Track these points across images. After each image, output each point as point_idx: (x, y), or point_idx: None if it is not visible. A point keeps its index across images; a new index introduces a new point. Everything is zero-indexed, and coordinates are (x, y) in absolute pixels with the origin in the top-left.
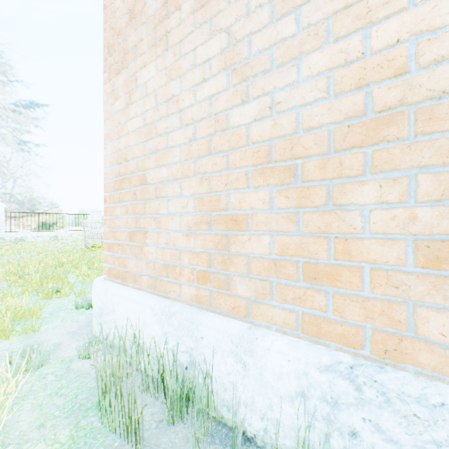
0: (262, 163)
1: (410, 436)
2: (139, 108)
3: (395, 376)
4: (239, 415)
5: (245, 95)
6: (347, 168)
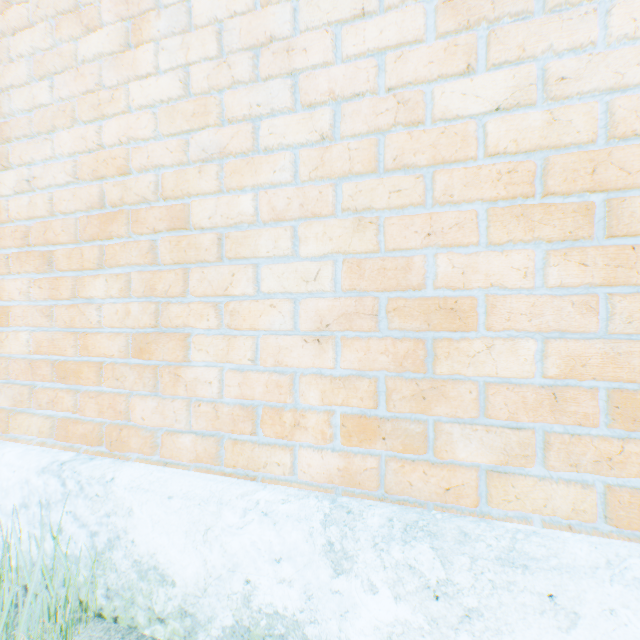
0: (20, 245)
1: (95, 515)
2: None
3: (95, 463)
4: None
5: (5, 158)
6: (87, 259)
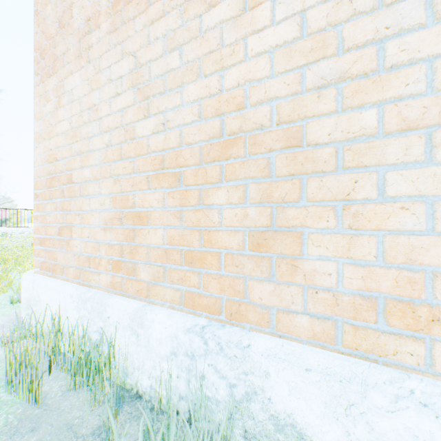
0: (157, 169)
1: (233, 371)
2: (66, 112)
3: (228, 330)
4: (134, 378)
5: (147, 111)
6: (210, 176)
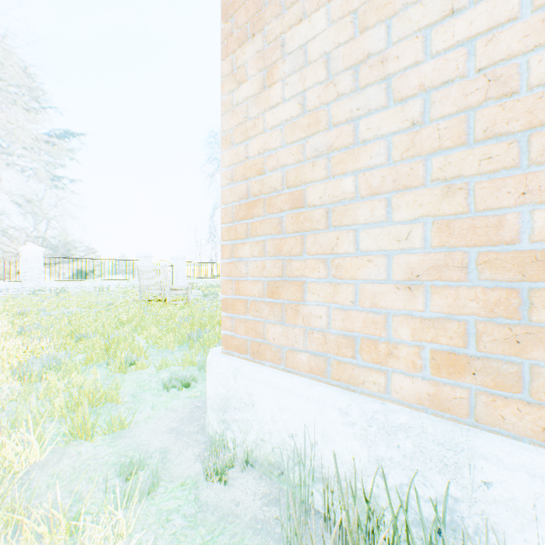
0: None
1: None
2: (290, 88)
3: None
4: None
5: None
6: None
